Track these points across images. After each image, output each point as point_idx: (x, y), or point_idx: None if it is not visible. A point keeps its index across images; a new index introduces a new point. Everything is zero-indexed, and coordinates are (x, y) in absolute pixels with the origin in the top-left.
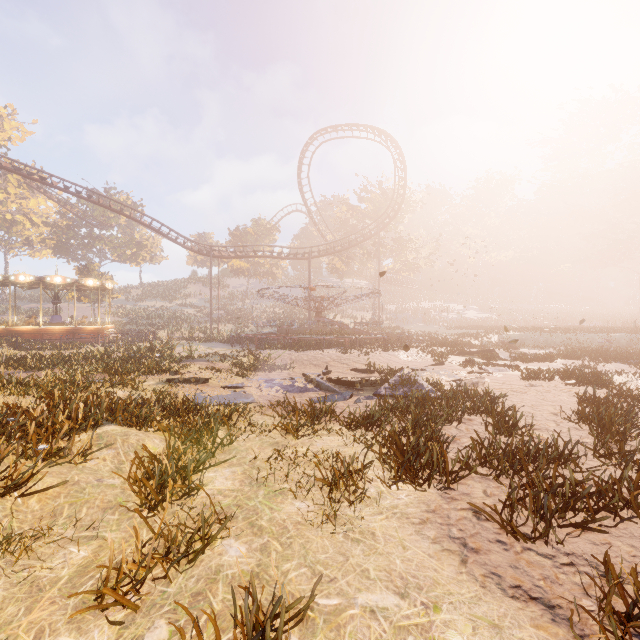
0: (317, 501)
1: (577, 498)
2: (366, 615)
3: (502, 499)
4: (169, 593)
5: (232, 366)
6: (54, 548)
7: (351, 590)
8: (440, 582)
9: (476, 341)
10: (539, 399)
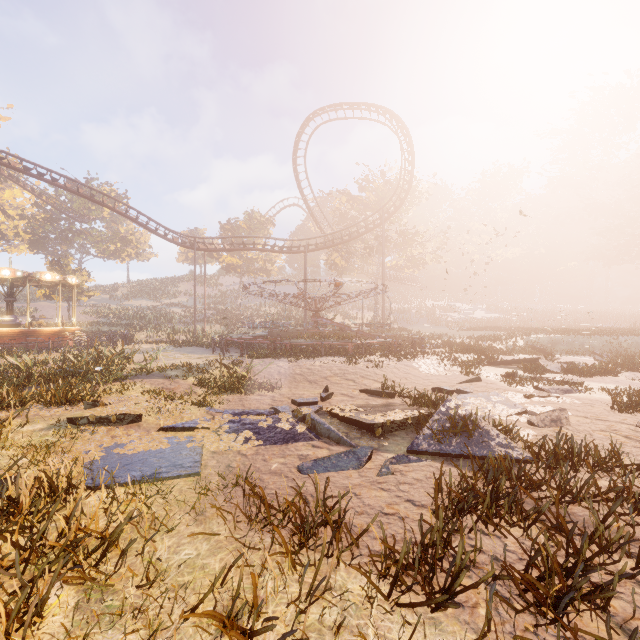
0: None
1: None
2: None
3: None
4: None
5: (196, 385)
6: None
7: None
8: None
9: (500, 345)
10: None
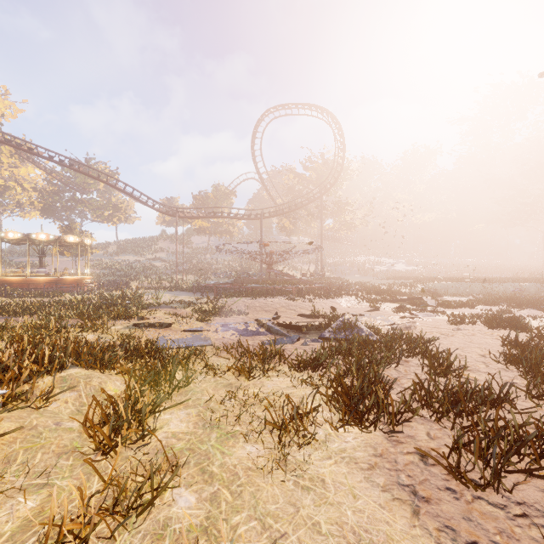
0: (267, 444)
1: (522, 443)
2: None
3: (446, 442)
4: None
5: (193, 312)
6: (2, 498)
7: None
8: (394, 538)
9: (405, 290)
10: (467, 342)
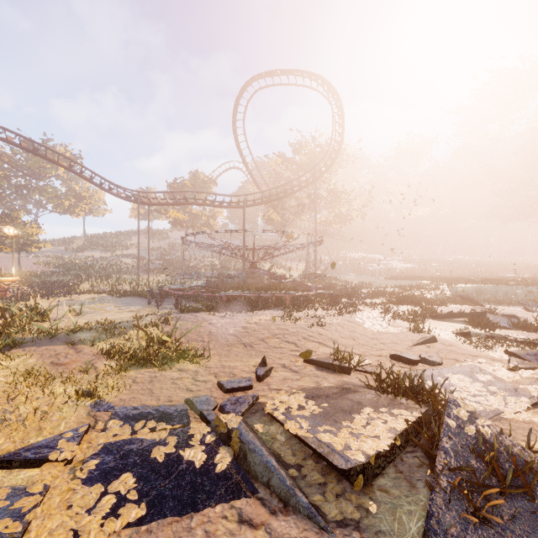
0: None
1: None
2: None
3: None
4: None
5: (103, 354)
6: None
7: None
8: None
9: (429, 295)
10: None
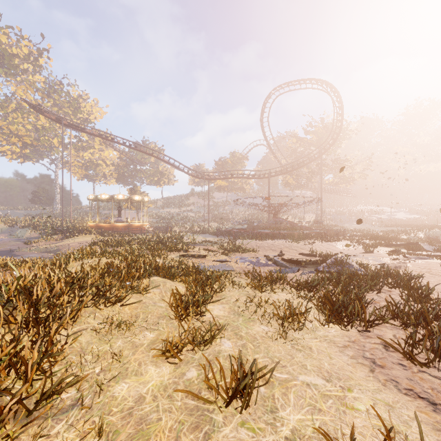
0: (274, 327)
1: None
2: (304, 385)
3: (407, 341)
4: (195, 358)
5: (218, 249)
6: (138, 331)
7: (295, 373)
8: (353, 378)
9: (403, 236)
10: None
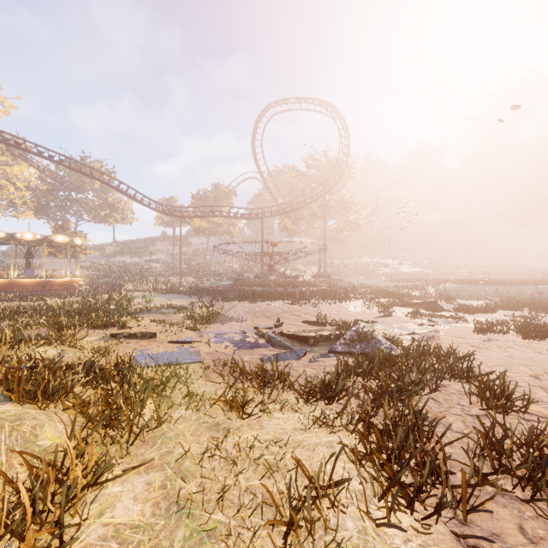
0: None
1: None
2: None
3: None
4: None
5: (185, 318)
6: None
7: None
8: None
9: (415, 293)
10: (506, 356)
